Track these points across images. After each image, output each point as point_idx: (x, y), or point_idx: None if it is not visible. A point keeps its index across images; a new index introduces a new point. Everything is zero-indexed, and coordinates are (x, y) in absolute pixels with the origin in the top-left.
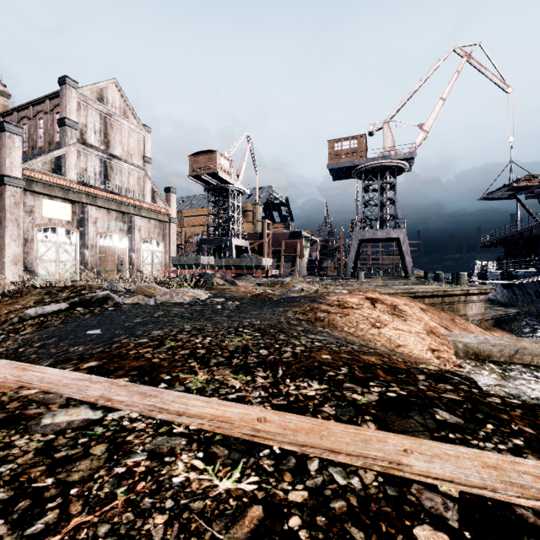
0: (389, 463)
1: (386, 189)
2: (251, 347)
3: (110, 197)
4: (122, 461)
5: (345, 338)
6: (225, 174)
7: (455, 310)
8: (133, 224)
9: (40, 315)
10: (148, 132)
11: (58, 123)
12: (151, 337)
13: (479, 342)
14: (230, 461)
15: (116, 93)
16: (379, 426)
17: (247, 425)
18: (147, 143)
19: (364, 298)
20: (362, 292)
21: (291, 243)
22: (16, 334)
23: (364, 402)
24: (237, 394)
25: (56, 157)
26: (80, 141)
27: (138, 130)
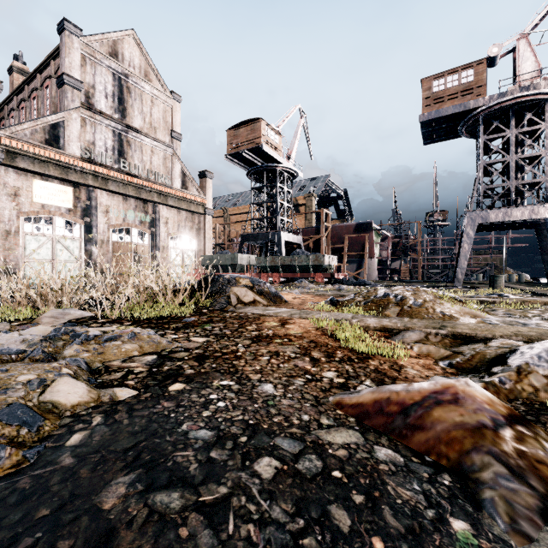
0: None
1: (522, 143)
2: None
3: (125, 179)
4: None
5: None
6: (272, 149)
7: None
8: (158, 216)
9: None
10: (176, 100)
11: (57, 83)
12: None
13: None
14: None
15: (134, 48)
16: None
17: None
18: (175, 114)
19: None
20: None
21: (357, 238)
22: None
23: None
24: None
25: (52, 125)
26: (85, 105)
27: (164, 97)
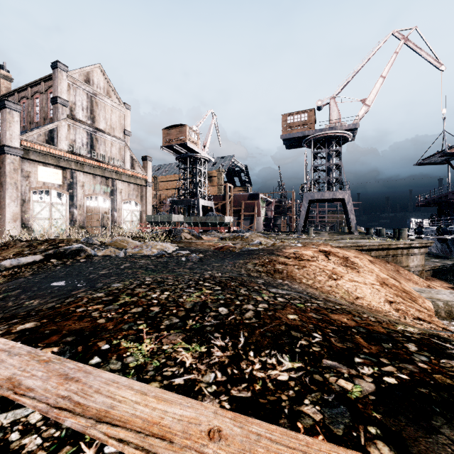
0: None
1: (332, 156)
2: (209, 304)
3: (95, 164)
4: None
5: (306, 292)
6: (193, 144)
7: (398, 262)
8: (115, 188)
9: (14, 266)
10: (127, 109)
11: (51, 101)
12: (108, 291)
13: None
14: None
15: (100, 76)
16: (397, 452)
17: (192, 446)
18: (127, 118)
19: (318, 251)
20: (315, 245)
21: (250, 203)
22: None
23: (357, 394)
24: (185, 377)
25: (50, 130)
26: (70, 116)
27: (119, 107)
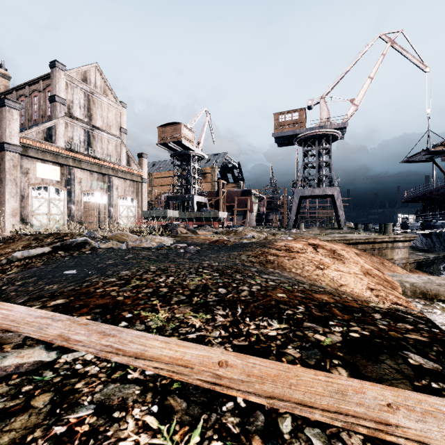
0: (375, 423)
1: (322, 154)
2: (210, 286)
3: (92, 161)
4: (65, 416)
5: (295, 278)
6: (188, 142)
7: (383, 255)
8: (112, 184)
9: (25, 257)
10: (123, 107)
11: (49, 100)
12: (119, 277)
13: (424, 281)
14: (189, 419)
15: (97, 75)
16: (350, 372)
17: (208, 370)
18: (123, 116)
19: (307, 244)
20: (305, 239)
21: (242, 199)
22: (3, 274)
23: (328, 343)
24: (197, 333)
25: (48, 128)
26: (67, 114)
27: (116, 105)
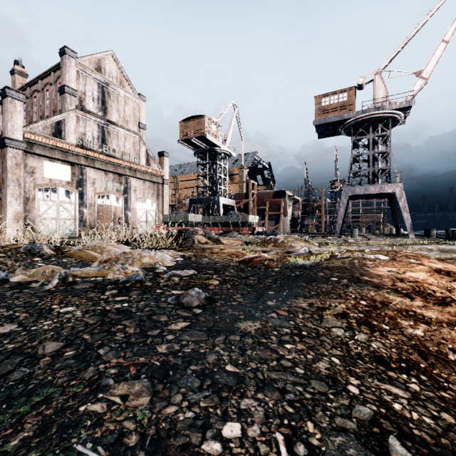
0: None
1: (377, 143)
2: None
3: (106, 159)
4: None
5: None
6: (213, 137)
7: None
8: (129, 185)
9: None
10: (142, 100)
11: (59, 91)
12: None
13: None
14: None
15: (112, 64)
16: None
17: None
18: (141, 110)
19: (433, 271)
20: (413, 258)
21: (275, 202)
22: None
23: None
24: None
25: (57, 122)
26: (79, 107)
27: (134, 98)
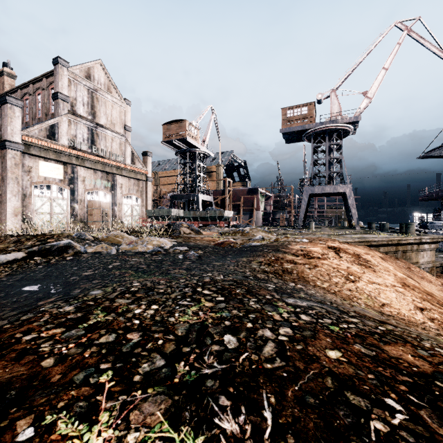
0: None
1: (333, 150)
2: (210, 327)
3: (96, 159)
4: None
5: (328, 300)
6: (193, 139)
7: (407, 258)
8: (116, 182)
9: None
10: (128, 104)
11: (52, 97)
12: (81, 303)
13: None
14: None
15: (101, 71)
16: None
17: None
18: (127, 114)
19: (327, 247)
20: (322, 241)
21: (249, 198)
22: None
23: None
24: None
25: (51, 125)
26: (71, 112)
27: (120, 103)
